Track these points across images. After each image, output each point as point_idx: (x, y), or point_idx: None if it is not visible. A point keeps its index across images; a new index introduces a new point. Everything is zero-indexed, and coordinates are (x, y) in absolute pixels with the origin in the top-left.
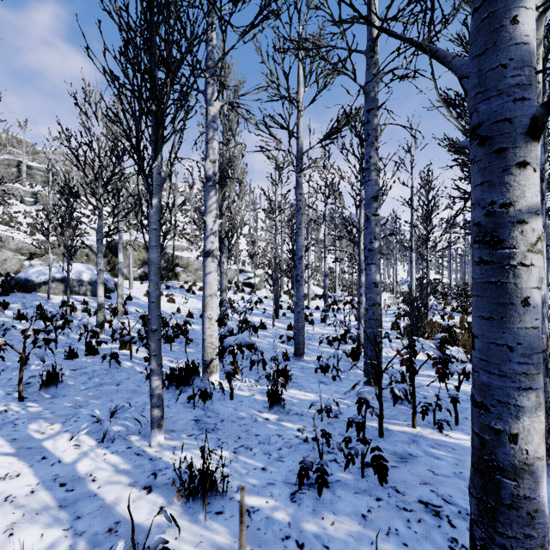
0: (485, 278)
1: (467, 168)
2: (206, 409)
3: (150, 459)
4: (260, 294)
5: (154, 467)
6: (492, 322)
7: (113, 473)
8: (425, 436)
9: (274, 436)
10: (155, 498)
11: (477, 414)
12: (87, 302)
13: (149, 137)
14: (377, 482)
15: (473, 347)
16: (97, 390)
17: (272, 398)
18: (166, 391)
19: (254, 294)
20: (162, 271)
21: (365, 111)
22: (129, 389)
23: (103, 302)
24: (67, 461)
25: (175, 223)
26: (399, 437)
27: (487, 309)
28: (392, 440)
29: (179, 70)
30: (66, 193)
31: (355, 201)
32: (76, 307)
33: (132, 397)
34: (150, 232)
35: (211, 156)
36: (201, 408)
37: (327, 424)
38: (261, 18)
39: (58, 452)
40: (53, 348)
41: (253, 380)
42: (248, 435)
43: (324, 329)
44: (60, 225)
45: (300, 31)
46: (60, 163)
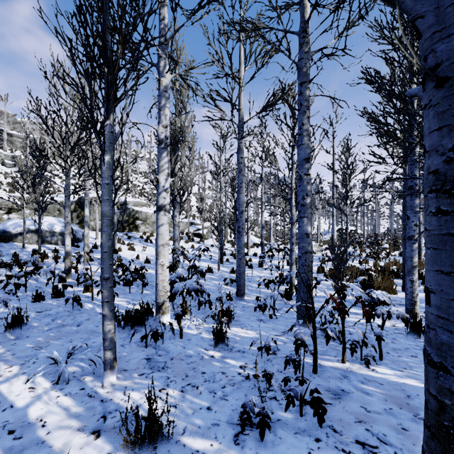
0: (444, 230)
1: (385, 134)
2: (158, 348)
3: (101, 400)
4: (208, 243)
5: (104, 410)
6: (453, 277)
7: (64, 417)
8: (354, 371)
9: (219, 373)
10: (103, 443)
11: (434, 375)
12: (57, 251)
13: (103, 99)
14: (315, 421)
15: (429, 303)
16: (59, 331)
17: (217, 337)
18: (122, 331)
19: (203, 243)
20: (124, 223)
21: (298, 84)
22: (88, 330)
23: (70, 250)
24: (19, 405)
25: (127, 179)
26: (331, 373)
27: (447, 263)
28: (325, 376)
29: (131, 37)
30: (38, 156)
31: (288, 164)
32: (47, 254)
33: (90, 337)
34: (103, 186)
35: (163, 122)
36: (153, 347)
37: (267, 360)
38: (207, 0)
39: (12, 396)
40: (23, 291)
41: (200, 318)
42: (195, 373)
43: (261, 272)
44: (32, 183)
45: (241, 18)
46: (37, 132)
